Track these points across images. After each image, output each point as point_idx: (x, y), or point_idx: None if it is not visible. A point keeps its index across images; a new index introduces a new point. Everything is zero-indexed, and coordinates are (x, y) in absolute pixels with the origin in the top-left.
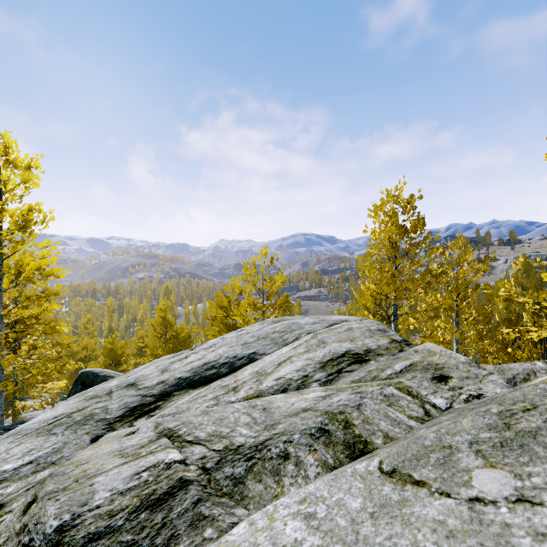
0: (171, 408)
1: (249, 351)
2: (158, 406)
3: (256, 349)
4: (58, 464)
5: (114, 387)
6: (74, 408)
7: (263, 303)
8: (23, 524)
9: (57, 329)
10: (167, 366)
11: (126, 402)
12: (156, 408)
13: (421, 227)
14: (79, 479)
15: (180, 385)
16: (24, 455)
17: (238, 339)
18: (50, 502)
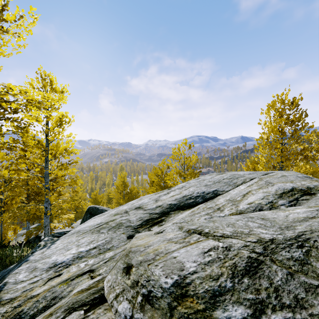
0: (179, 219)
1: (212, 189)
2: (163, 219)
3: (216, 188)
4: (112, 250)
5: (127, 209)
6: (107, 219)
7: (184, 172)
8: (133, 280)
9: (76, 182)
10: (157, 198)
11: (140, 217)
12: (162, 220)
13: (303, 118)
14: (158, 254)
15: (173, 208)
16: (89, 243)
17: (200, 183)
18: (152, 266)
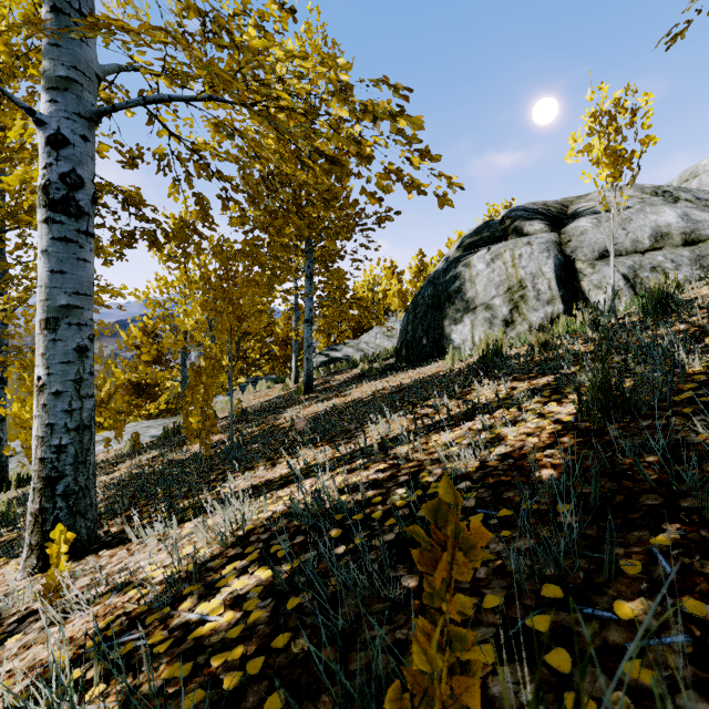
0: None
1: None
2: None
3: None
4: None
5: None
6: None
7: None
8: None
9: None
10: None
11: None
12: None
13: None
14: None
15: None
16: None
17: None
18: None
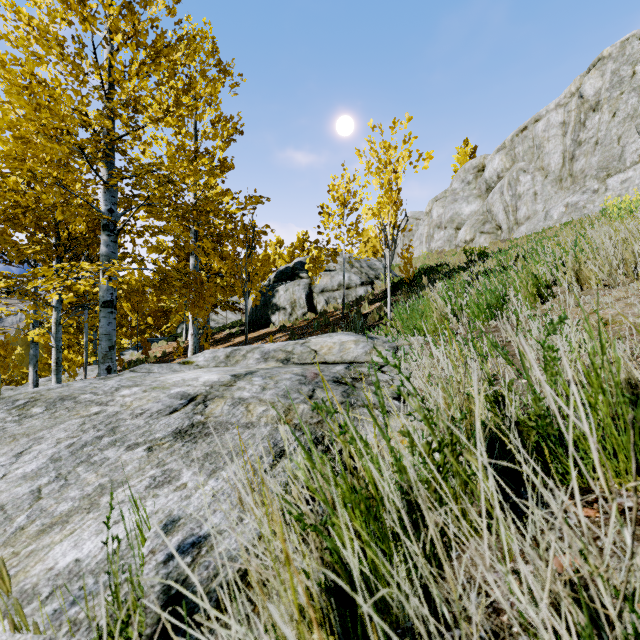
0: None
1: None
2: None
3: None
4: None
5: None
6: None
7: None
8: None
9: None
10: None
11: None
12: None
13: None
14: None
15: None
16: None
17: None
18: None
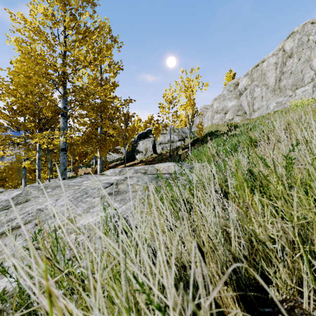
0: None
1: None
2: None
3: None
4: None
5: None
6: None
7: None
8: None
9: None
10: None
11: None
12: None
13: None
14: None
15: None
16: None
17: None
18: None
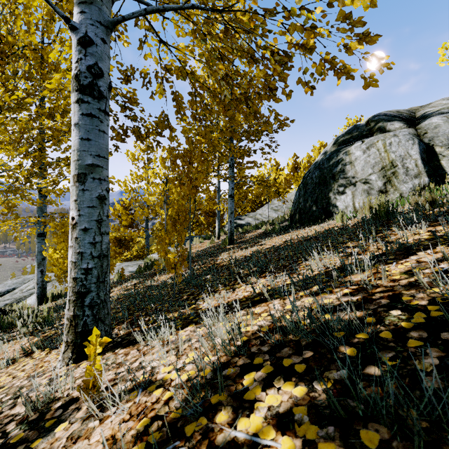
0: None
1: (13, 287)
2: None
3: (15, 286)
4: None
5: None
6: None
7: None
8: None
9: None
10: None
11: None
12: None
13: None
14: None
15: None
16: None
17: (5, 286)
18: None
